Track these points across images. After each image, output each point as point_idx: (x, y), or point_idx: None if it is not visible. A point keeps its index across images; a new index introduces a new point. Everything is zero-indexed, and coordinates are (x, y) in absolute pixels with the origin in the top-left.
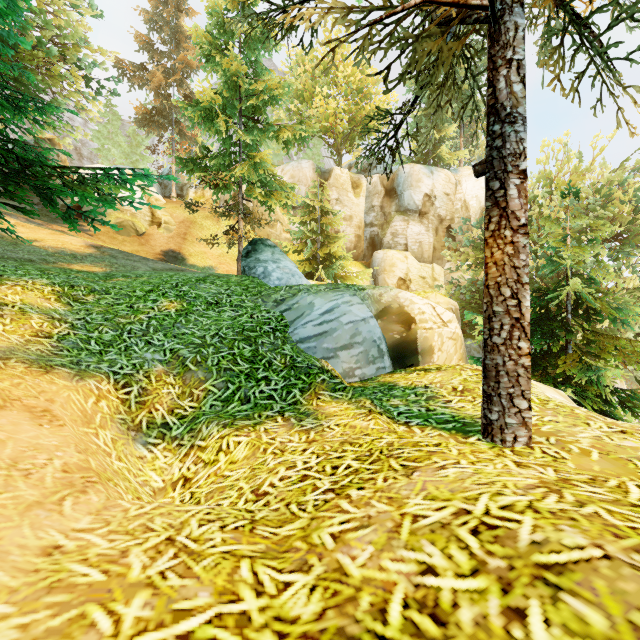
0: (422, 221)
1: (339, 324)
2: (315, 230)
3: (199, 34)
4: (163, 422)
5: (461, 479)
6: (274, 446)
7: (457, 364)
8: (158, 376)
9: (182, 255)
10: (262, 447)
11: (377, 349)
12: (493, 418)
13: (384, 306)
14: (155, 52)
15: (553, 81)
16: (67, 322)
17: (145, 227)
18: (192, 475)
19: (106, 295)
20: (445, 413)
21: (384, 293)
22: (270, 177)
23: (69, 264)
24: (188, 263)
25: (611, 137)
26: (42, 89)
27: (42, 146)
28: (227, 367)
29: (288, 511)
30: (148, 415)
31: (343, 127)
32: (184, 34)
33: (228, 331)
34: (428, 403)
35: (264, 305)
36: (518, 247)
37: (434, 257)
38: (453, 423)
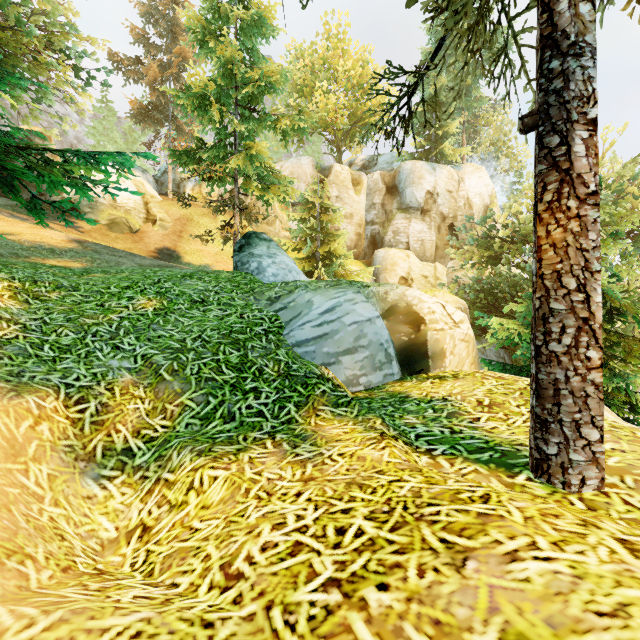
0: (424, 219)
1: (341, 325)
2: (315, 227)
3: (192, 17)
4: (125, 447)
5: (559, 593)
6: (259, 485)
7: (476, 371)
8: (124, 388)
9: (177, 253)
10: (244, 486)
11: (384, 353)
12: (550, 452)
13: (390, 305)
14: (151, 46)
15: (632, 0)
16: (18, 323)
17: (139, 224)
18: (153, 522)
19: (74, 292)
20: (475, 436)
21: (390, 291)
22: (267, 170)
23: (44, 259)
24: (183, 261)
25: (624, 129)
26: (28, 78)
27: (11, 127)
28: (209, 376)
29: (268, 625)
30: (106, 439)
31: (343, 123)
32: (181, 27)
33: (213, 333)
34: (451, 422)
35: (256, 303)
36: (586, 222)
37: (436, 256)
38: (489, 452)
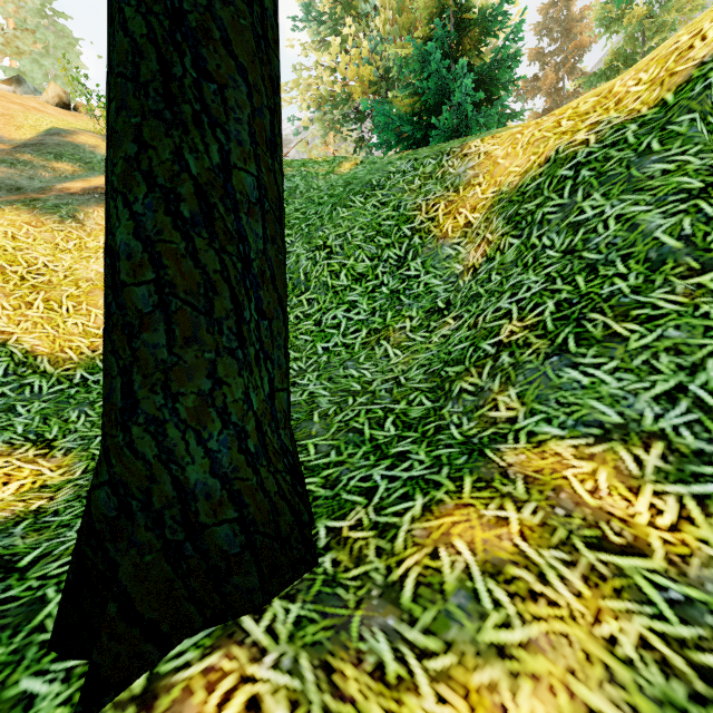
0: None
1: None
2: None
3: (599, 12)
4: None
5: None
6: None
7: None
8: None
9: None
10: None
11: None
12: None
13: None
14: (545, 57)
15: None
16: None
17: None
18: None
19: None
20: None
21: None
22: None
23: None
24: None
25: None
26: None
27: None
28: None
29: None
30: None
31: None
32: (575, 19)
33: None
34: None
35: None
36: None
37: None
38: None
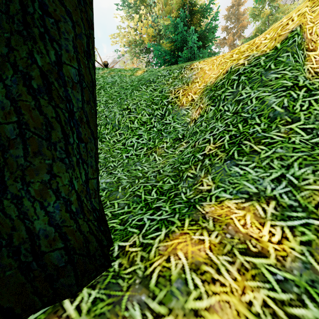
0: None
1: None
2: None
3: (250, 11)
4: None
5: None
6: None
7: None
8: None
9: None
10: None
11: None
12: None
13: None
14: (228, 30)
15: None
16: None
17: None
18: None
19: None
20: None
21: None
22: None
23: None
24: None
25: None
26: None
27: None
28: None
29: None
30: None
31: None
32: (241, 14)
33: None
34: None
35: None
36: None
37: None
38: None
